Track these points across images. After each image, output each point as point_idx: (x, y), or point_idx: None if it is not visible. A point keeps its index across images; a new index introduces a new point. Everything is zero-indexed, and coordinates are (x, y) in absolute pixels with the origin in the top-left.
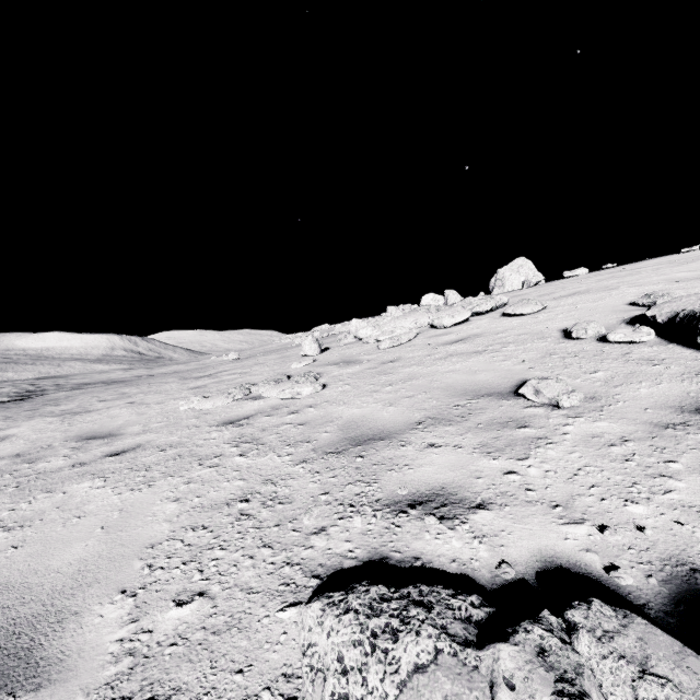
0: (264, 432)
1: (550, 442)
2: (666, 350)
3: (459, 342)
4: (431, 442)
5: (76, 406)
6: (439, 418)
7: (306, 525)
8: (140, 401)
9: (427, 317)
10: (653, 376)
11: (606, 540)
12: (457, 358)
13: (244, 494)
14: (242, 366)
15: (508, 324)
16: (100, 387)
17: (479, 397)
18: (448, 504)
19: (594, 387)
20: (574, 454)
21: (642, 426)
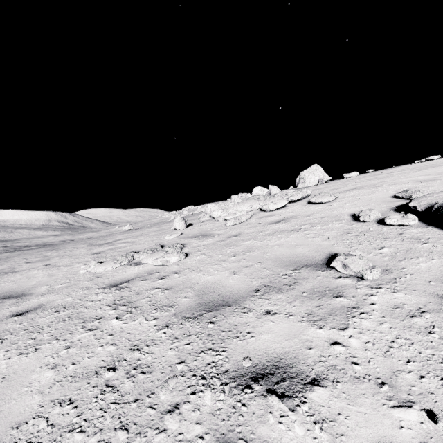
0: (138, 295)
1: (362, 312)
2: (428, 231)
3: (281, 222)
4: (267, 309)
5: (8, 266)
6: (272, 286)
7: (162, 401)
8: (54, 264)
9: (258, 203)
10: (426, 253)
11: (439, 431)
12: (281, 234)
13: (112, 362)
14: (132, 236)
15: (313, 209)
16: (33, 250)
17: (300, 268)
18: (287, 379)
19: (384, 261)
20: (385, 325)
21: (431, 297)
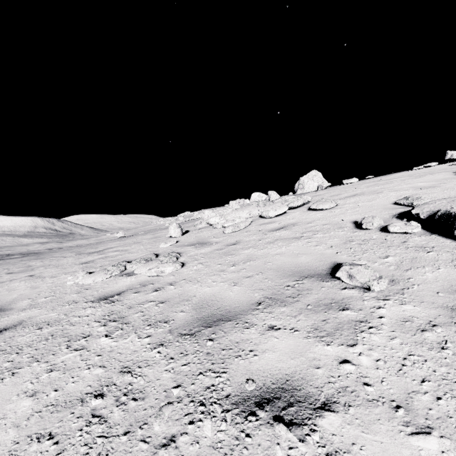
0: (130, 310)
1: (371, 326)
2: (432, 239)
3: (282, 229)
4: (271, 324)
5: None
6: (274, 298)
7: (156, 432)
8: (38, 275)
9: (257, 210)
10: (431, 262)
11: None
12: (282, 242)
13: (100, 387)
14: (124, 244)
15: (313, 216)
16: (16, 259)
17: (304, 278)
18: (295, 403)
19: (390, 271)
20: (395, 340)
21: (441, 310)
